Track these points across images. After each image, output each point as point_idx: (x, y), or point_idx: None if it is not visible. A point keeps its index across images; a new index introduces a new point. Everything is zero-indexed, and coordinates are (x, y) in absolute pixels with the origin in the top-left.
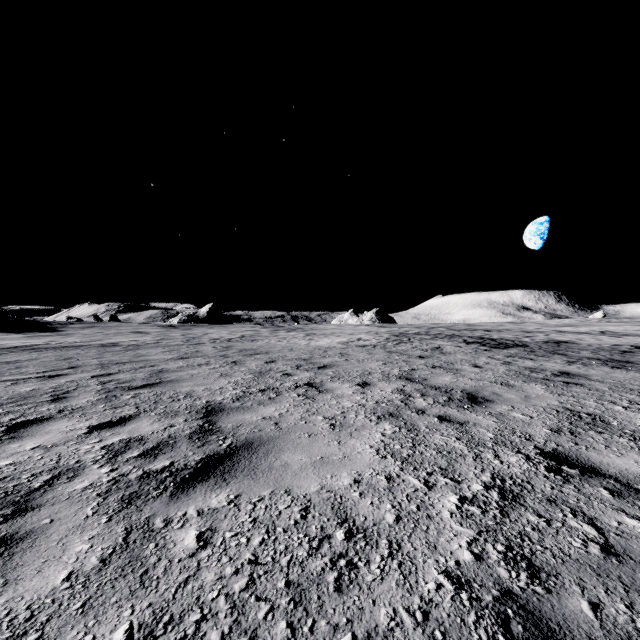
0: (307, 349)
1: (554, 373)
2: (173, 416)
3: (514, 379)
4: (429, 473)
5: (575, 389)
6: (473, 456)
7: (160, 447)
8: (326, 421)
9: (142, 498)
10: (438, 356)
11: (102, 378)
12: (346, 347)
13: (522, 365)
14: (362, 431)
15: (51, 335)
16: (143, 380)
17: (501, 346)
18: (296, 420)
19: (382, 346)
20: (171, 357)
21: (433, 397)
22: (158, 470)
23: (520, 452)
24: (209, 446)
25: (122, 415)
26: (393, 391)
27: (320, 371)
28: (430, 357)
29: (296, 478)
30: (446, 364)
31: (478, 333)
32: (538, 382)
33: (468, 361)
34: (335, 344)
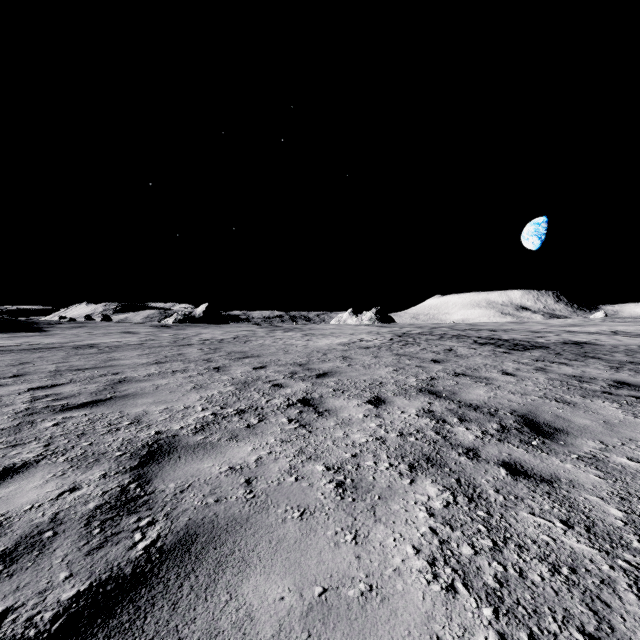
0: (304, 351)
1: (610, 383)
2: (90, 464)
3: (567, 393)
4: None
5: None
6: (629, 584)
7: (15, 553)
8: (329, 476)
9: None
10: (455, 360)
11: (39, 391)
12: (348, 349)
13: (561, 372)
14: (391, 502)
15: (32, 335)
16: (90, 395)
17: (519, 348)
18: (281, 473)
19: (387, 348)
20: (145, 361)
21: (478, 424)
22: None
23: None
24: (110, 549)
25: (11, 462)
26: (418, 413)
27: (319, 381)
28: (446, 361)
29: None
30: (470, 371)
31: (485, 333)
32: (602, 397)
33: (493, 366)
34: (335, 345)
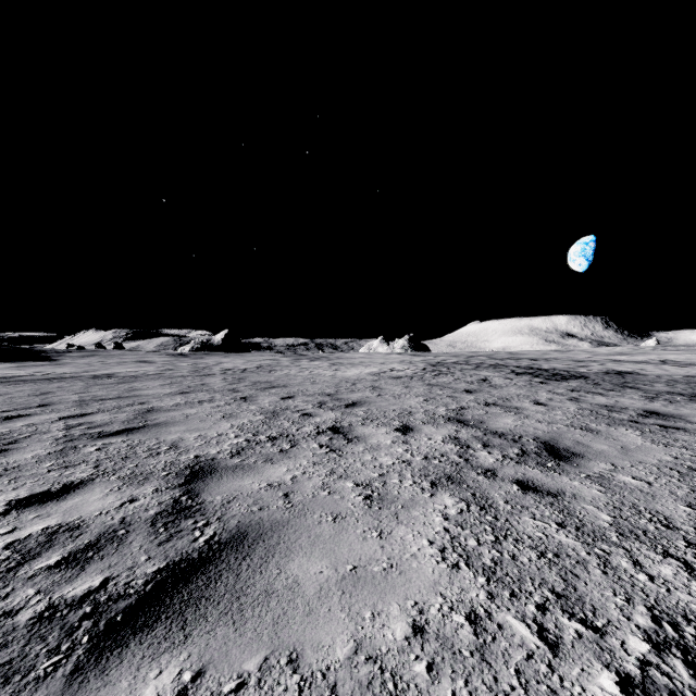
0: (332, 381)
1: (639, 413)
2: (141, 482)
3: (594, 421)
4: (540, 606)
5: (680, 436)
6: (599, 563)
7: (99, 544)
8: (358, 491)
9: (13, 682)
10: (488, 390)
11: (72, 420)
12: (378, 379)
13: (594, 402)
14: (413, 510)
15: (42, 365)
16: (123, 423)
17: (557, 378)
18: (315, 489)
19: (419, 378)
20: (169, 391)
21: (500, 449)
22: (75, 600)
23: (669, 554)
24: (177, 542)
25: (69, 480)
26: (445, 439)
27: (348, 410)
28: (479, 391)
29: (310, 621)
30: (501, 400)
31: (524, 362)
32: (627, 426)
33: (526, 397)
34: (365, 375)
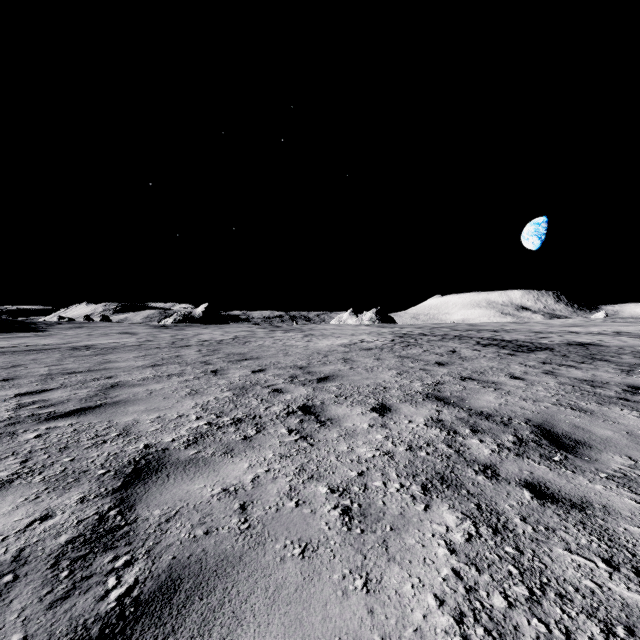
0: (304, 353)
1: (624, 388)
2: (68, 485)
3: (581, 399)
4: None
5: None
6: None
7: None
8: (334, 500)
9: None
10: (460, 362)
11: (27, 398)
12: (349, 350)
13: (571, 376)
14: (406, 534)
15: (29, 336)
16: (79, 401)
17: (523, 349)
18: (280, 497)
19: (389, 349)
20: (141, 364)
21: (492, 435)
22: None
23: None
24: (77, 600)
25: None
26: (427, 422)
27: (320, 385)
28: (451, 364)
29: None
30: (476, 374)
31: (486, 334)
32: (619, 404)
33: (500, 370)
34: (336, 347)
